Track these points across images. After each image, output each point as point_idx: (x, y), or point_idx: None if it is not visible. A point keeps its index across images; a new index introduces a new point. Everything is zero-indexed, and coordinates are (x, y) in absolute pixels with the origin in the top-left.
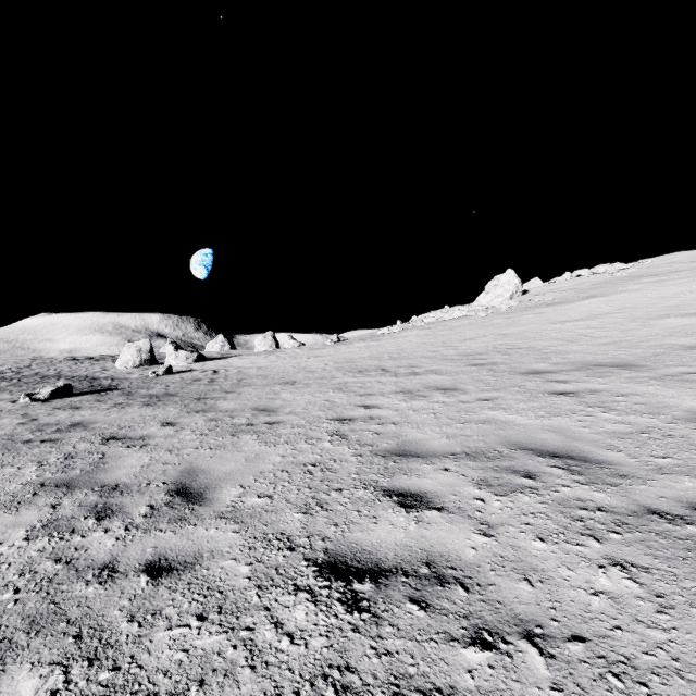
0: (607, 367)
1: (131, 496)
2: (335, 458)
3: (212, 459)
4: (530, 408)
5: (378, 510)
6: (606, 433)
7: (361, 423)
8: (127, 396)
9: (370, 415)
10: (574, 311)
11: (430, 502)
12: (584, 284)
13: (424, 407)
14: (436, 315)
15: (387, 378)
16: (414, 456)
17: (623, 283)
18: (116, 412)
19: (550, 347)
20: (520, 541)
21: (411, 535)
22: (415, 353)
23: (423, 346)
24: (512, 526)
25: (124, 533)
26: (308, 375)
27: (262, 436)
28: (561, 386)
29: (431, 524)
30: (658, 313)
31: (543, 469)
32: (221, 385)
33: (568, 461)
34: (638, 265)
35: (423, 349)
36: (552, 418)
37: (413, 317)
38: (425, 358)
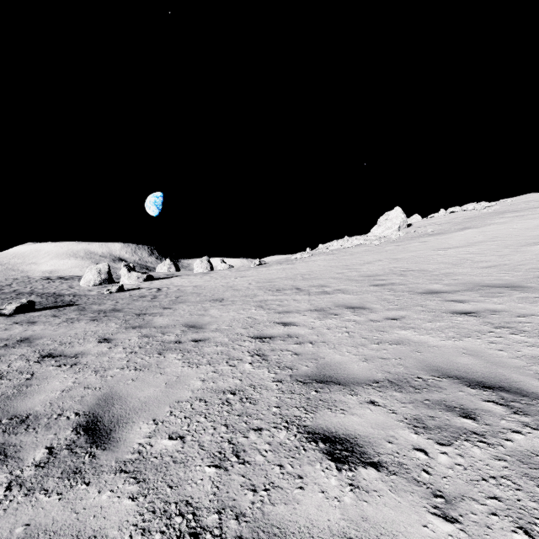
0: (496, 287)
1: (35, 432)
2: (255, 384)
3: (133, 382)
4: (438, 328)
5: (304, 465)
6: (526, 357)
7: (280, 342)
8: (80, 311)
9: (288, 334)
10: (453, 240)
11: (363, 454)
12: (457, 218)
13: (337, 325)
14: (338, 244)
15: (302, 297)
16: (336, 383)
17: (490, 217)
18: (64, 327)
19: (439, 270)
20: (496, 532)
21: (349, 514)
22: (324, 275)
23: (330, 268)
24: (476, 502)
25: (2, 495)
26: (234, 293)
27: (187, 355)
28: (461, 306)
29: (371, 493)
30: (526, 241)
31: (479, 404)
32: (161, 301)
33: (502, 394)
34: (500, 204)
35: (330, 271)
36: (464, 339)
37: (320, 245)
38: (333, 279)
